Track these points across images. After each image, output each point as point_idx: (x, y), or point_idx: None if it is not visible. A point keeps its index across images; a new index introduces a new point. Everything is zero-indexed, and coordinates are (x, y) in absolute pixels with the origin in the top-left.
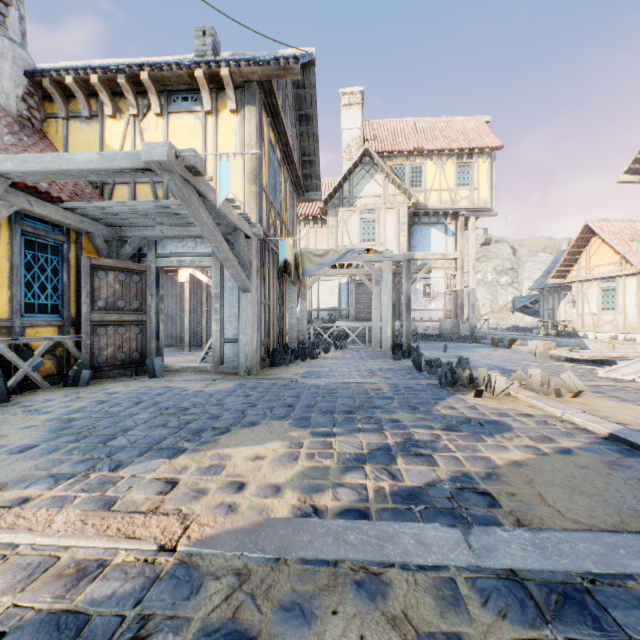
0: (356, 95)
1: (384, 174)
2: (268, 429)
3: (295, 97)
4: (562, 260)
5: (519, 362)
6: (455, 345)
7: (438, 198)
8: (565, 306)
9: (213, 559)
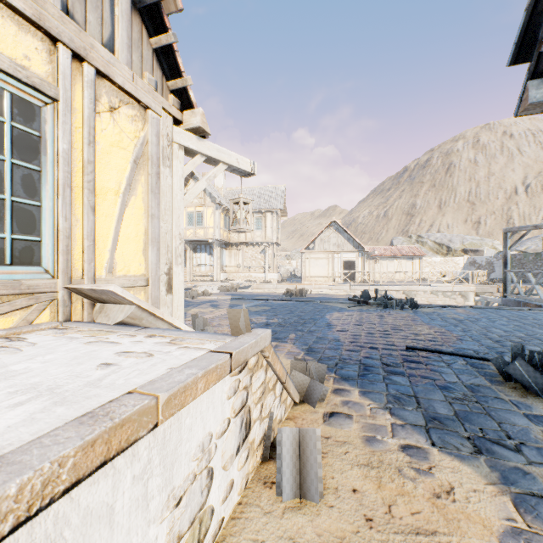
0: None
1: None
2: None
3: None
4: None
5: None
6: None
7: None
8: None
9: None
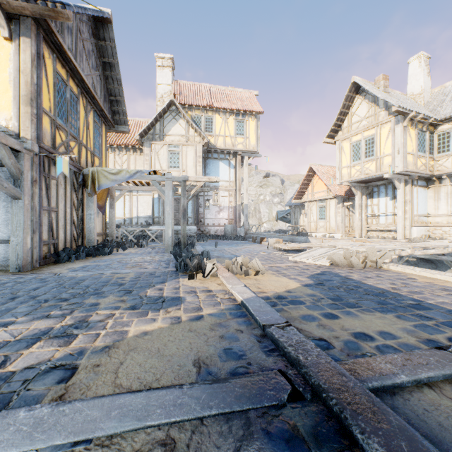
0: (168, 60)
1: (186, 120)
2: None
3: (97, 46)
4: (299, 188)
5: (255, 252)
6: (230, 242)
7: (224, 141)
8: (303, 217)
9: None
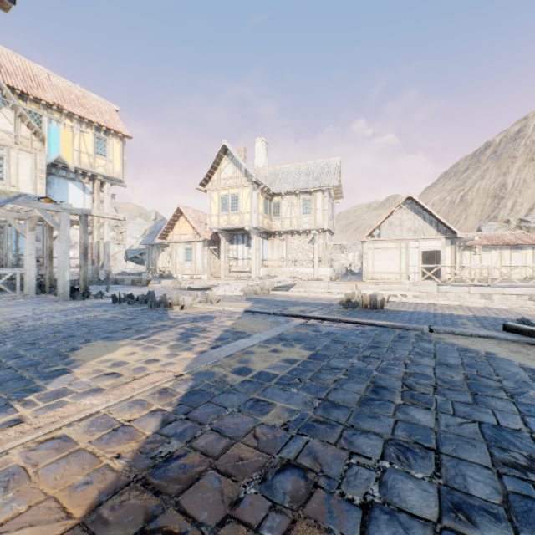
0: None
1: (17, 112)
2: (98, 346)
3: None
4: (165, 227)
5: (168, 293)
6: (103, 287)
7: (78, 158)
8: (163, 258)
9: (201, 369)
